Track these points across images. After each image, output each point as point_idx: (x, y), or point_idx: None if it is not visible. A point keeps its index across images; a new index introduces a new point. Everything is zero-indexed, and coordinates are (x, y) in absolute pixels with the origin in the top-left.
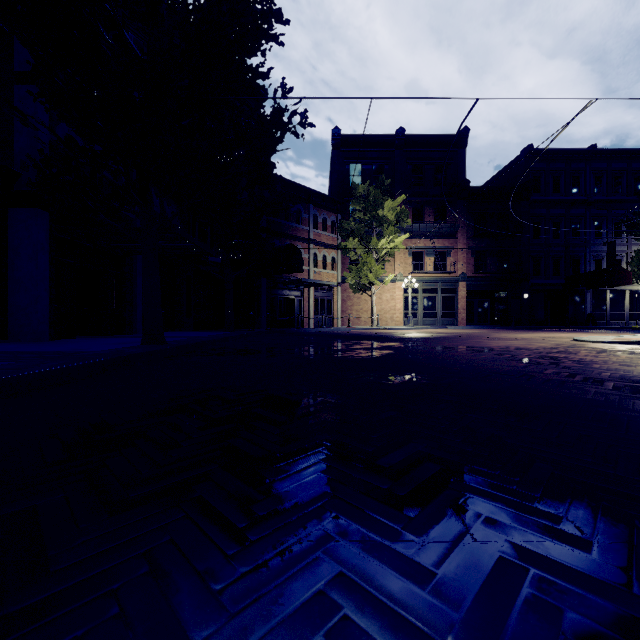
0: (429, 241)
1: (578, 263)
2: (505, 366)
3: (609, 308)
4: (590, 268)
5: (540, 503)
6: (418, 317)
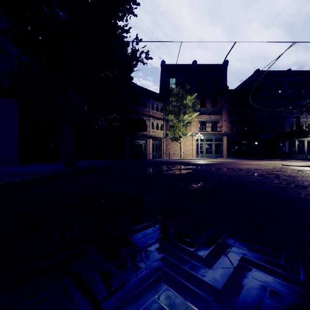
0: (208, 116)
1: (282, 127)
2: (251, 178)
3: (297, 149)
4: (287, 129)
5: (302, 276)
6: (203, 153)
